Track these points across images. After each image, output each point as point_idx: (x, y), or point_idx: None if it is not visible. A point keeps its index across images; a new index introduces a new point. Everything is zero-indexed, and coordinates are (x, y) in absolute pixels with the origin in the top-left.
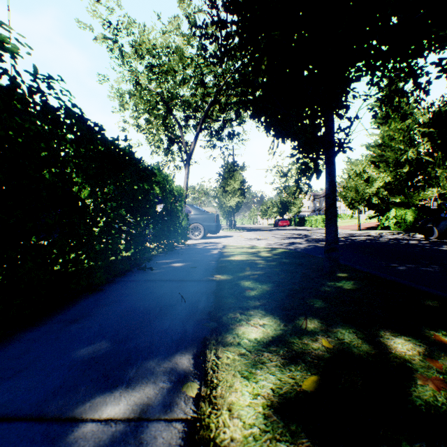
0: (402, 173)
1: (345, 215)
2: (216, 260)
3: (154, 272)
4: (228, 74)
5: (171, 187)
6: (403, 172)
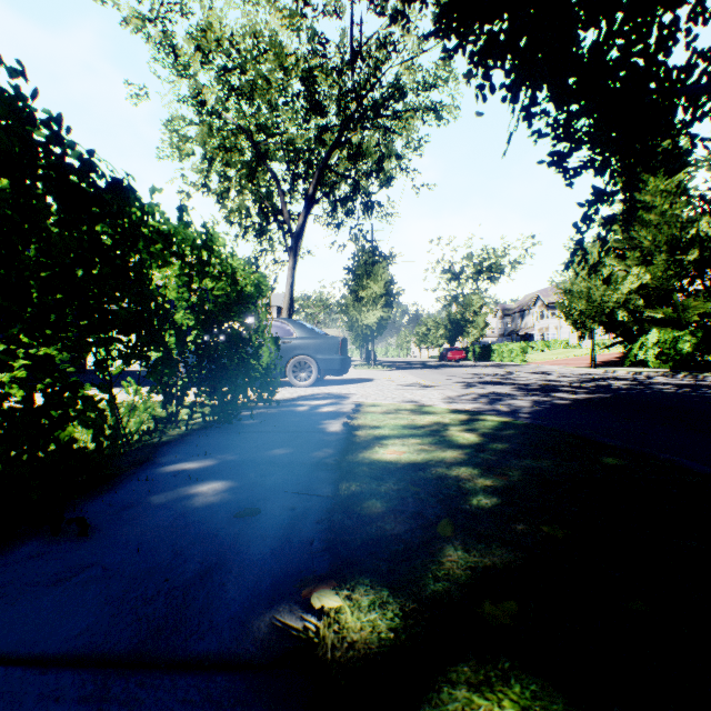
0: (686, 263)
1: (556, 342)
2: (333, 461)
3: (82, 547)
4: (364, 90)
5: (224, 265)
6: (687, 260)
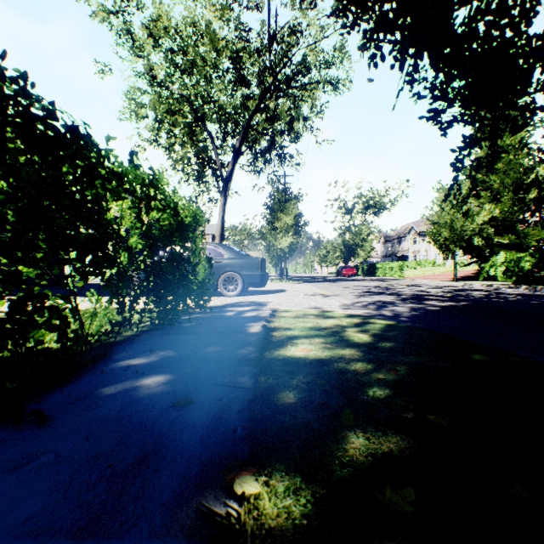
0: (528, 200)
1: (426, 261)
2: (254, 358)
3: (40, 434)
4: (278, 67)
5: (168, 200)
6: (528, 198)
